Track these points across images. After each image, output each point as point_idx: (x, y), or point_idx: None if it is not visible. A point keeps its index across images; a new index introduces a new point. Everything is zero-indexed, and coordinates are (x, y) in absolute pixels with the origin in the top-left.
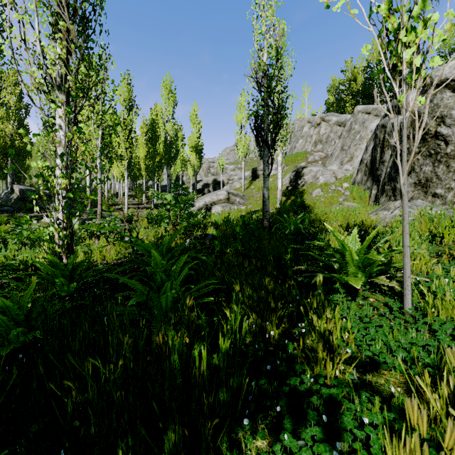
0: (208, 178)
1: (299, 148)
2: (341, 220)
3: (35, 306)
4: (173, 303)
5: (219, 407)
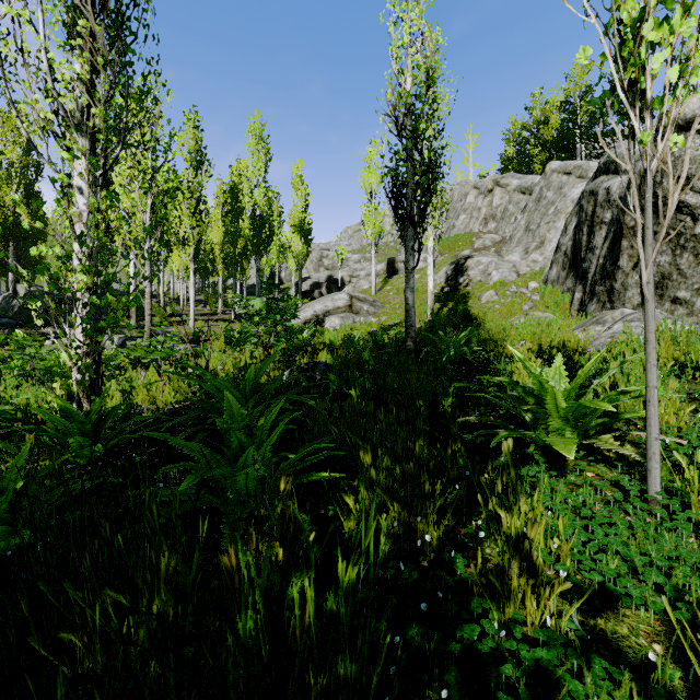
0: (320, 274)
1: (460, 227)
2: (529, 339)
3: (29, 487)
4: (258, 482)
5: (336, 683)
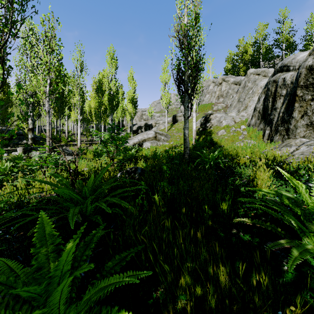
0: (141, 122)
1: (206, 100)
2: (250, 154)
3: None
4: None
5: None
